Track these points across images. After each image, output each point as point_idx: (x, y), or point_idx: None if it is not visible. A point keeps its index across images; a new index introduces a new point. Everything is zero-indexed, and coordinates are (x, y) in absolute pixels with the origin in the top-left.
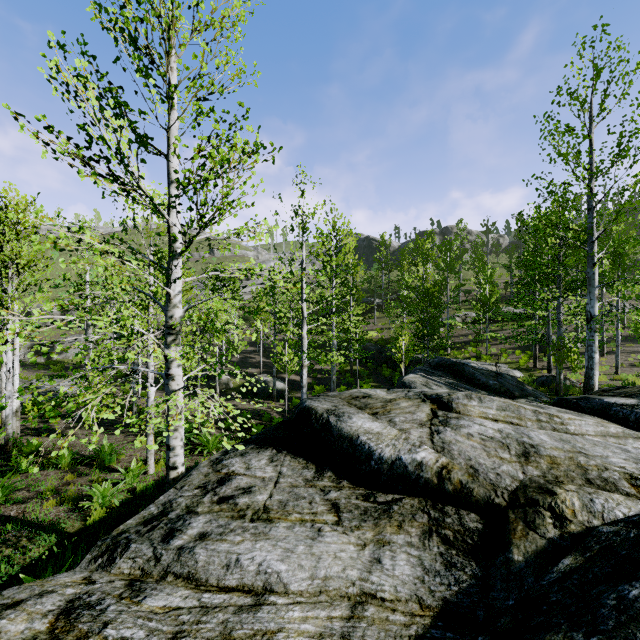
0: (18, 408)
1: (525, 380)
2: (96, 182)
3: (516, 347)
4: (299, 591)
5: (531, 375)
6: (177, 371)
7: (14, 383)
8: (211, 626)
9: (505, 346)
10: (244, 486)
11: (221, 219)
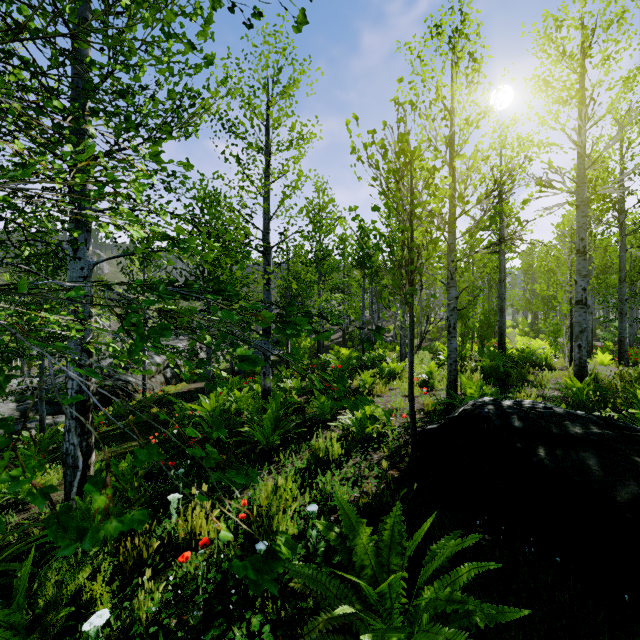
0: None
1: None
2: None
3: None
4: None
5: None
6: None
7: None
8: None
9: None
10: None
11: None
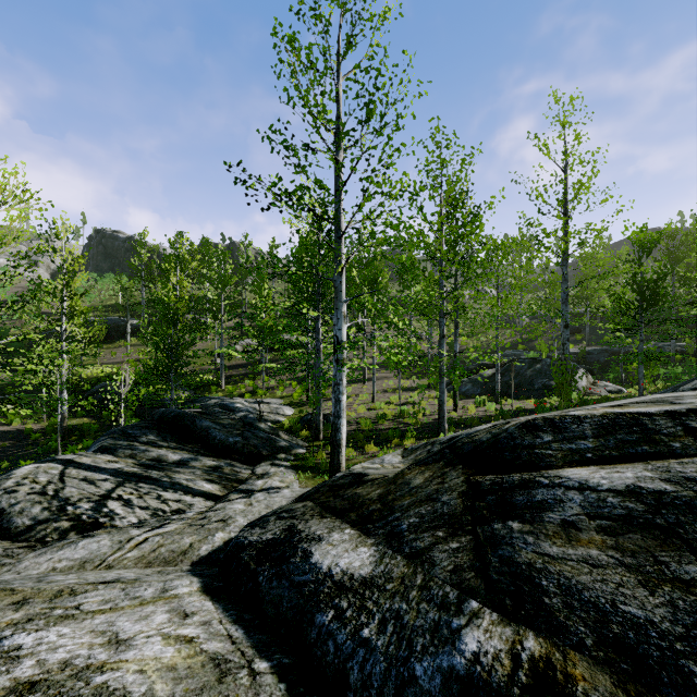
0: None
1: (291, 421)
2: None
3: (295, 378)
4: None
5: (301, 411)
6: None
7: None
8: None
9: (284, 377)
10: None
11: None
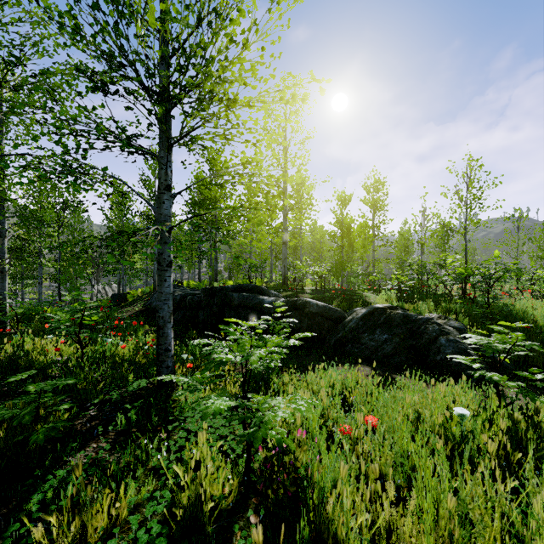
0: None
1: None
2: None
3: None
4: None
5: None
6: None
7: None
8: None
9: None
10: None
11: None
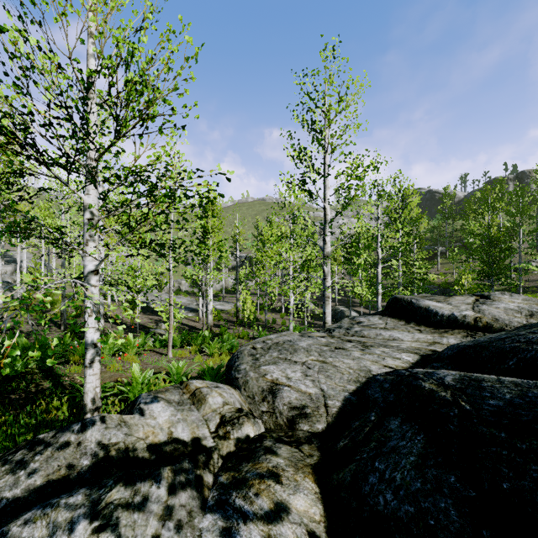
0: (212, 310)
1: None
2: (294, 192)
3: None
4: (407, 341)
5: None
6: (329, 277)
7: (210, 296)
8: (378, 341)
9: None
10: (370, 324)
11: (354, 204)
